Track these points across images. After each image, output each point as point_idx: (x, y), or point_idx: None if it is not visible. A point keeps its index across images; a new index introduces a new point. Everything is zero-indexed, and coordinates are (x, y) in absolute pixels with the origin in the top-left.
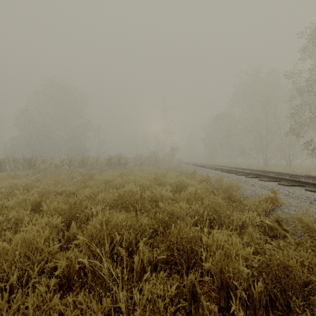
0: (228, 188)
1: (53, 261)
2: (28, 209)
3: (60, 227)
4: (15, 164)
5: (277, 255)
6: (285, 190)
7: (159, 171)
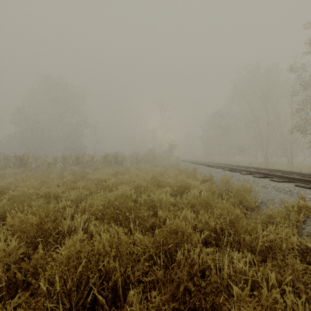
0: (240, 191)
1: None
2: None
3: (22, 251)
4: (6, 161)
5: None
6: (308, 194)
7: (157, 169)
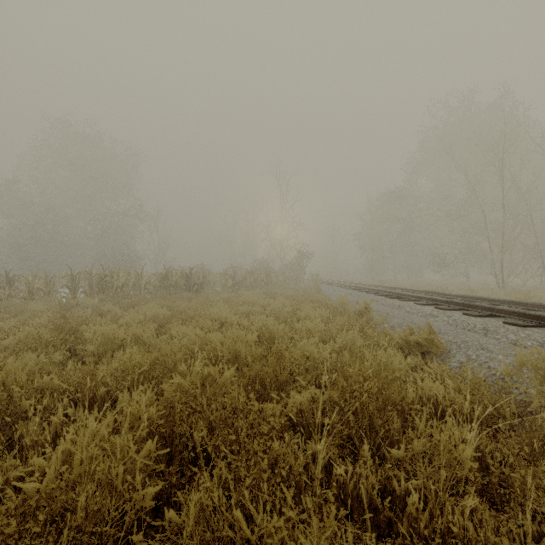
0: None
1: None
2: None
3: None
4: None
5: None
6: None
7: (274, 305)
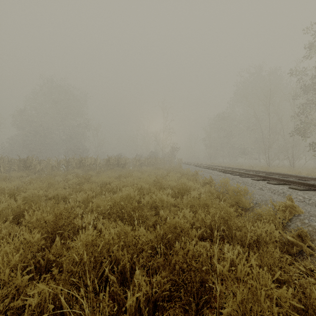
0: (236, 193)
1: (20, 298)
2: (9, 219)
3: (42, 243)
4: (10, 164)
5: (312, 288)
6: (299, 196)
7: (159, 172)
